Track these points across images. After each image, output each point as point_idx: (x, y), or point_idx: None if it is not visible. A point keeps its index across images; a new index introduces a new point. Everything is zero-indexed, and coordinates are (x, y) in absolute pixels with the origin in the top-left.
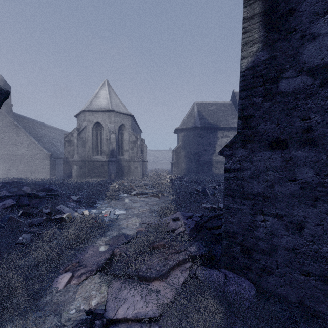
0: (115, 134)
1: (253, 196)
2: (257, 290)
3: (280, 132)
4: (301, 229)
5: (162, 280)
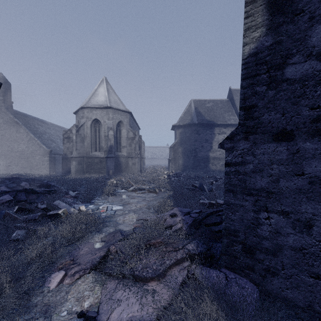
0: (113, 130)
1: (256, 192)
2: (260, 293)
3: (285, 122)
4: (310, 227)
5: (158, 280)
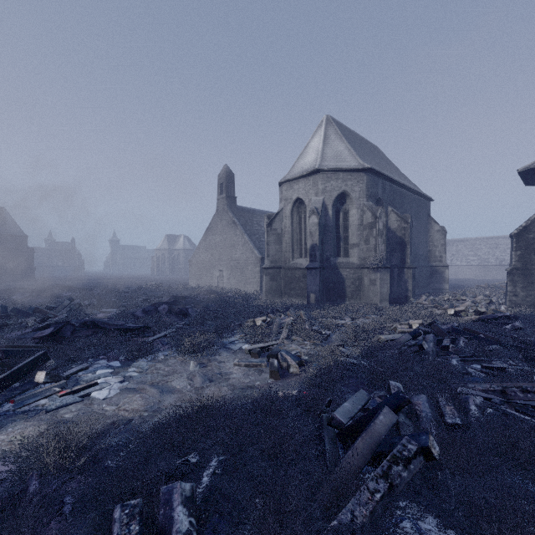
0: (317, 214)
1: None
2: None
3: None
4: None
5: None
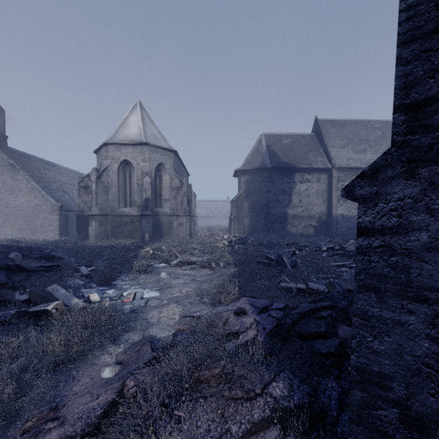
0: (150, 176)
1: (438, 294)
2: None
3: None
4: None
5: None
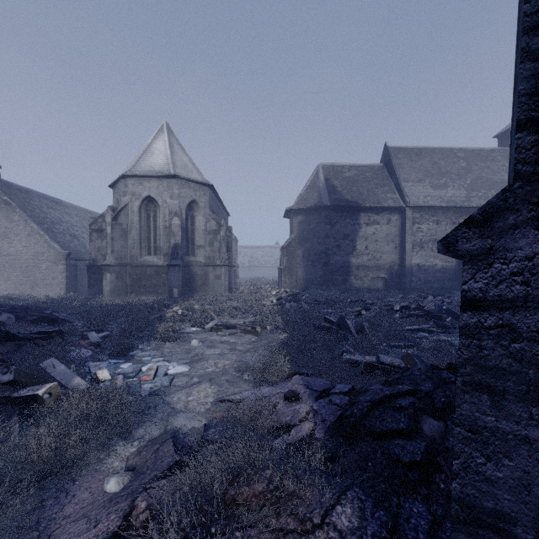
0: (180, 217)
1: None
2: None
3: None
4: None
5: None
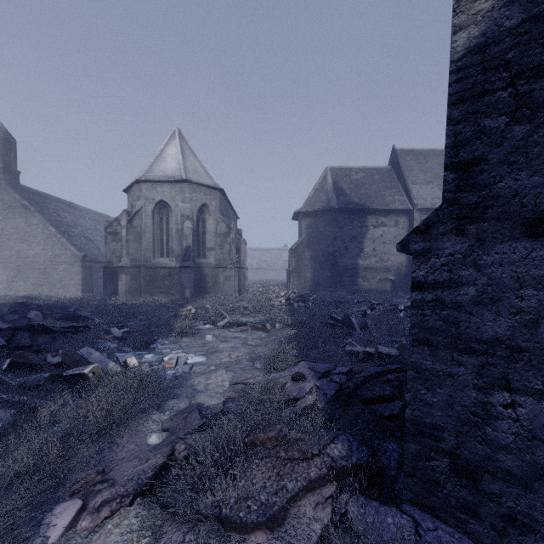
0: (192, 220)
1: (484, 346)
2: None
3: None
4: None
5: (272, 528)
